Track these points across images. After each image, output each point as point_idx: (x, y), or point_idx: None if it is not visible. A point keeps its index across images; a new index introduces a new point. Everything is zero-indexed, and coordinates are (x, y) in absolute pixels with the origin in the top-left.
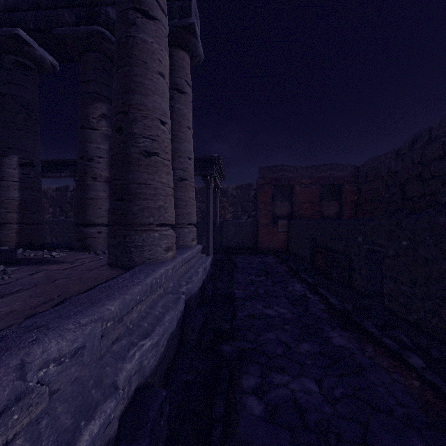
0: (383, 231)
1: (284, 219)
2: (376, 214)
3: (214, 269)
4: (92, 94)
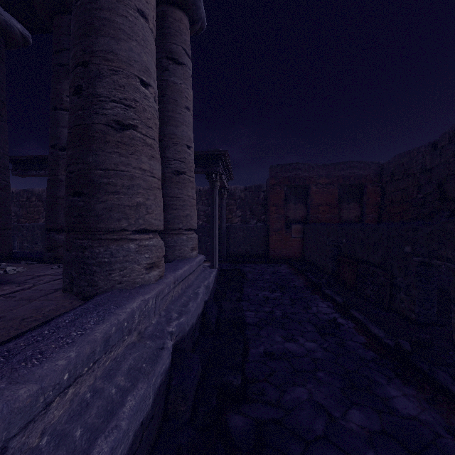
0: (450, 240)
1: (298, 223)
2: (406, 217)
3: (220, 282)
4: (66, 66)
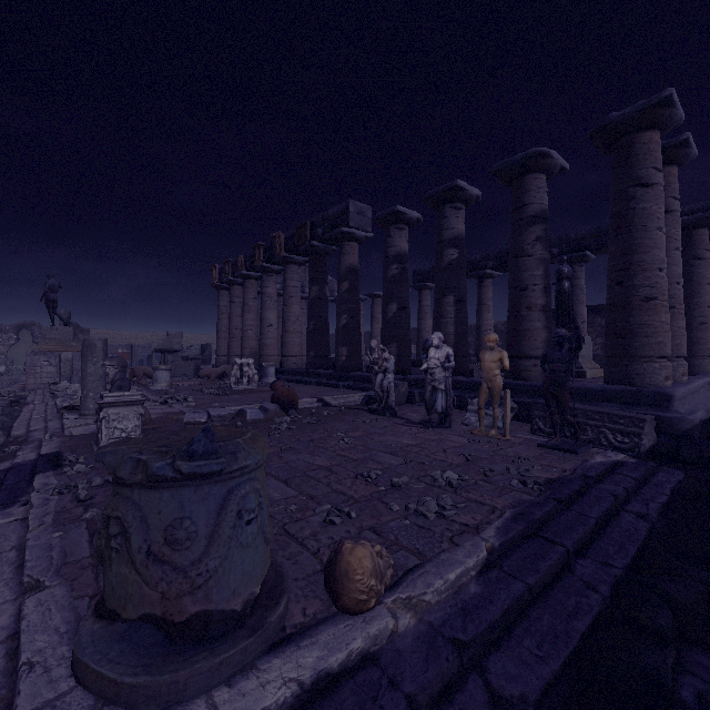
0: None
1: None
2: None
3: None
4: None
